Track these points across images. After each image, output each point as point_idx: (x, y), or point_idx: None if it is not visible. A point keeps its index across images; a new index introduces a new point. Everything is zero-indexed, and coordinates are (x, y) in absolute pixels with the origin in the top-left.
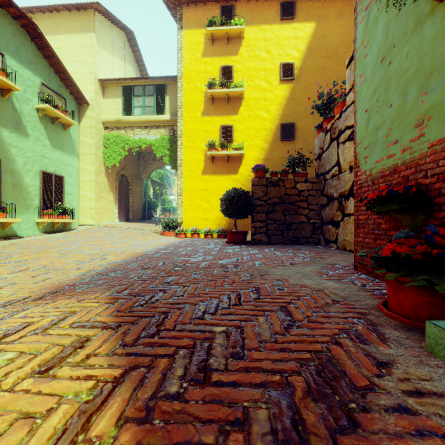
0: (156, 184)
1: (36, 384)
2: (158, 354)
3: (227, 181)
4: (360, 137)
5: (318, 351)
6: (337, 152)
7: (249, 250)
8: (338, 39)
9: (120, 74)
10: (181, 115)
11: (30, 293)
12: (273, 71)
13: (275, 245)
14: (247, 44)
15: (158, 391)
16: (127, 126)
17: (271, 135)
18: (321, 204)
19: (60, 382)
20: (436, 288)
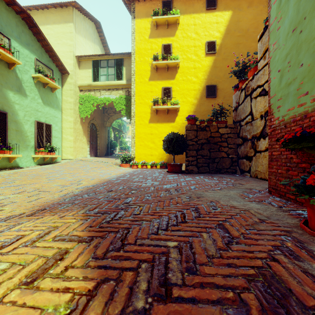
0: (116, 130)
1: (22, 296)
2: (124, 268)
3: (167, 128)
4: (274, 91)
5: (260, 267)
6: (250, 105)
7: (184, 178)
8: (248, 22)
9: (91, 52)
10: (134, 80)
11: (25, 209)
12: (200, 47)
13: (203, 173)
14: (181, 28)
15: (126, 306)
16: (96, 89)
17: (199, 94)
18: (237, 143)
19: (42, 294)
20: None
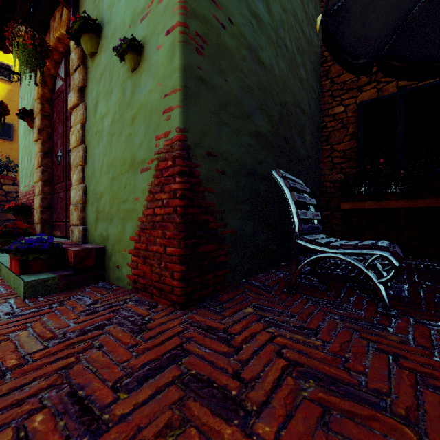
0: None
1: None
2: None
3: None
4: (20, 170)
5: None
6: None
7: None
8: None
9: None
10: None
11: None
12: None
13: None
14: None
15: None
16: None
17: None
18: None
19: None
20: (3, 243)
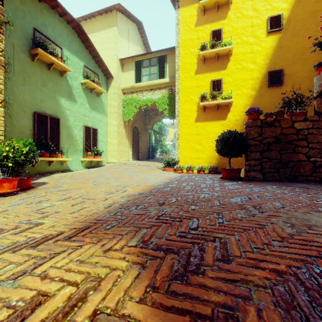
0: (157, 133)
1: None
2: None
3: (217, 126)
4: None
5: None
6: None
7: (251, 187)
8: None
9: (133, 54)
10: (178, 76)
11: (65, 226)
12: (260, 26)
13: (271, 182)
14: (234, 7)
15: None
16: (138, 90)
17: (258, 83)
18: None
19: None
20: None
